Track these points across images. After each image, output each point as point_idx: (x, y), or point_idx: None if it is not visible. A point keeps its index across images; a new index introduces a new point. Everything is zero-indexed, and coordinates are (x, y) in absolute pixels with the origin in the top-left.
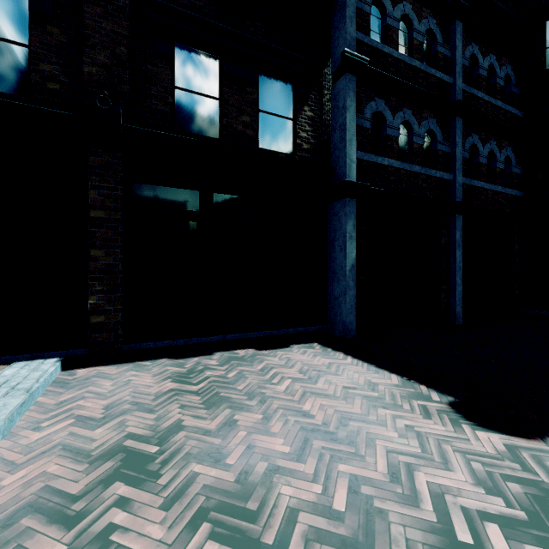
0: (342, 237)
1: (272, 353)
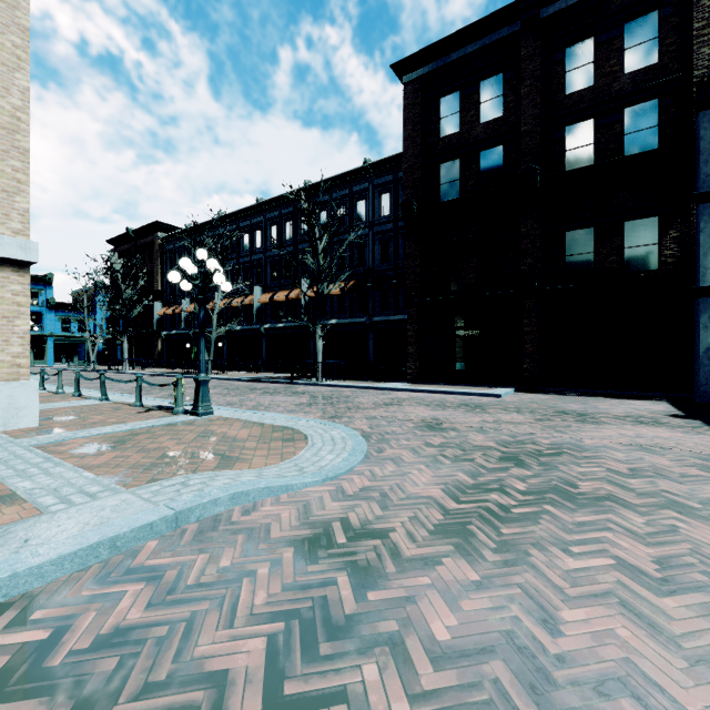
0: (698, 327)
1: (619, 400)
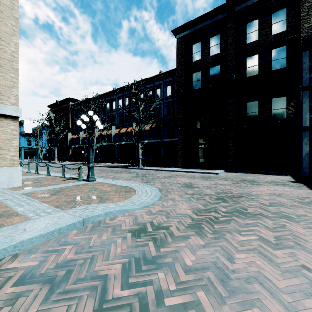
0: (302, 144)
1: (269, 175)
